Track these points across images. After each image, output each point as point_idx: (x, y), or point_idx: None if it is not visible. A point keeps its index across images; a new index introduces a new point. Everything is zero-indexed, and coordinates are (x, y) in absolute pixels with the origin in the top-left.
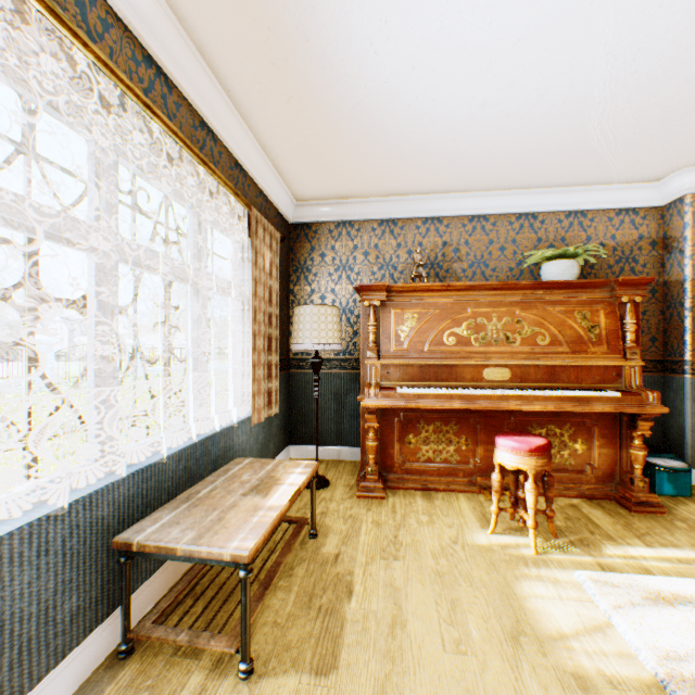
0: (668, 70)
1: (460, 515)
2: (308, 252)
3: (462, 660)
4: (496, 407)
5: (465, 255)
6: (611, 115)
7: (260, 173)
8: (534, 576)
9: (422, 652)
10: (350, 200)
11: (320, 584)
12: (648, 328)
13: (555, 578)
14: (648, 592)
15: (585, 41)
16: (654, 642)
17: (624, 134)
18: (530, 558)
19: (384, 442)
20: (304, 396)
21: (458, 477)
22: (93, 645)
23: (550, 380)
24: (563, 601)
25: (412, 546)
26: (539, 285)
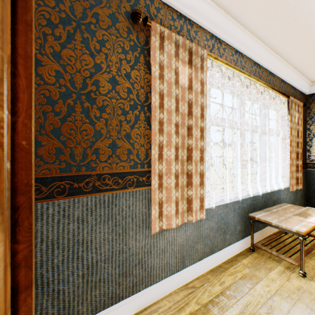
0: None
1: None
2: None
3: None
4: None
5: None
6: None
7: (291, 79)
8: None
9: None
10: None
11: None
12: None
13: None
14: None
15: None
16: None
17: None
18: None
19: None
20: None
21: None
22: (242, 243)
23: None
24: None
25: None
26: None
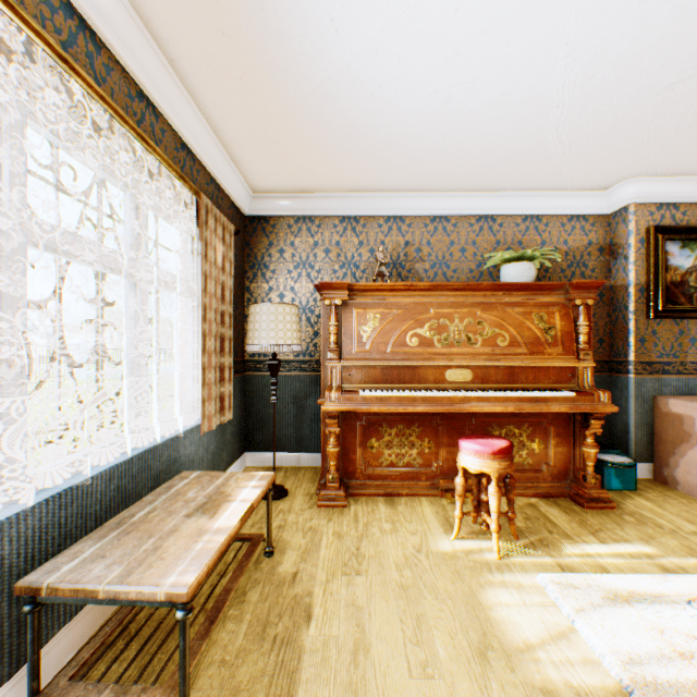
0: (621, 78)
1: (424, 520)
2: (266, 247)
3: (429, 686)
4: (459, 409)
5: (427, 256)
6: (568, 120)
7: (211, 158)
8: (499, 582)
9: (388, 680)
10: (310, 194)
11: (276, 610)
12: (597, 330)
13: (519, 583)
14: (607, 591)
15: (548, 40)
16: (616, 645)
17: (579, 140)
18: (494, 563)
19: (346, 447)
20: (262, 401)
21: (421, 480)
22: None
23: (509, 381)
24: (527, 607)
25: (375, 558)
26: (499, 286)
